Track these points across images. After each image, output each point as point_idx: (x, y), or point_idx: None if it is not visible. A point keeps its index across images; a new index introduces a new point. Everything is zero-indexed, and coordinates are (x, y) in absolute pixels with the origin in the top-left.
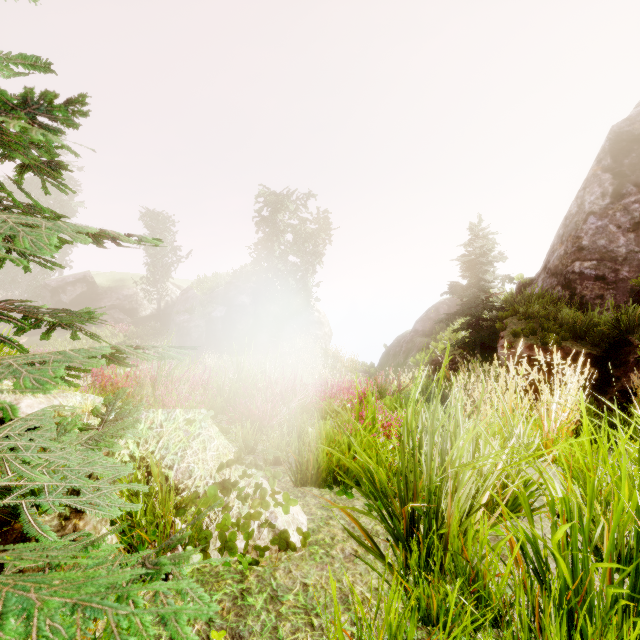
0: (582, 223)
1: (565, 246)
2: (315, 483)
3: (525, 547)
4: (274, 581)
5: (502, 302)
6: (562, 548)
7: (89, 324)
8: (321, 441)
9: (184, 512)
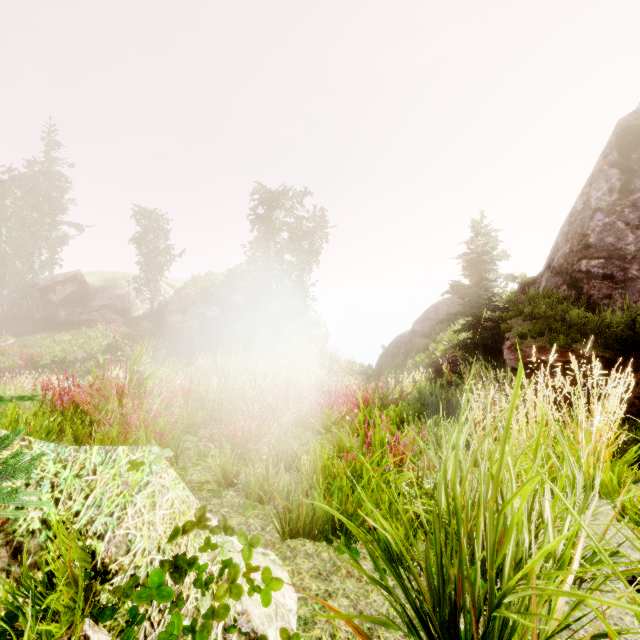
0: (588, 220)
1: (570, 244)
2: (309, 534)
3: None
4: None
5: (505, 302)
6: None
7: (79, 324)
8: (317, 473)
9: (111, 613)
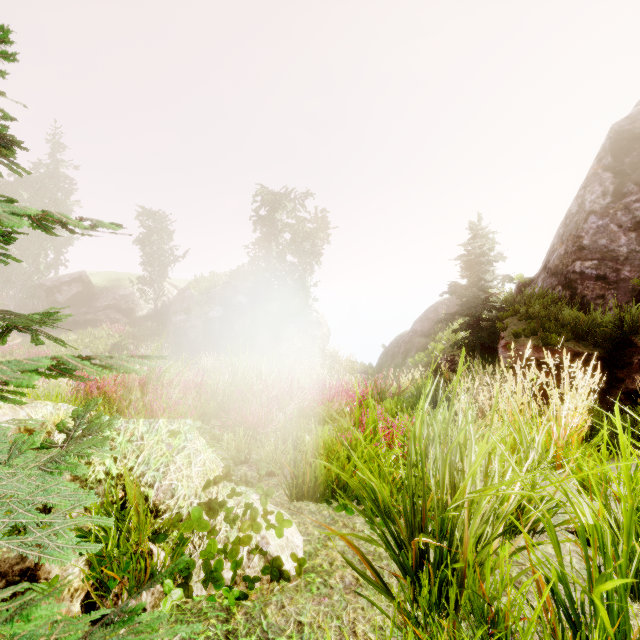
0: (583, 222)
1: (565, 245)
2: (312, 497)
3: (556, 588)
4: (264, 620)
5: (502, 302)
6: (593, 582)
7: (85, 324)
8: (319, 450)
9: (164, 538)
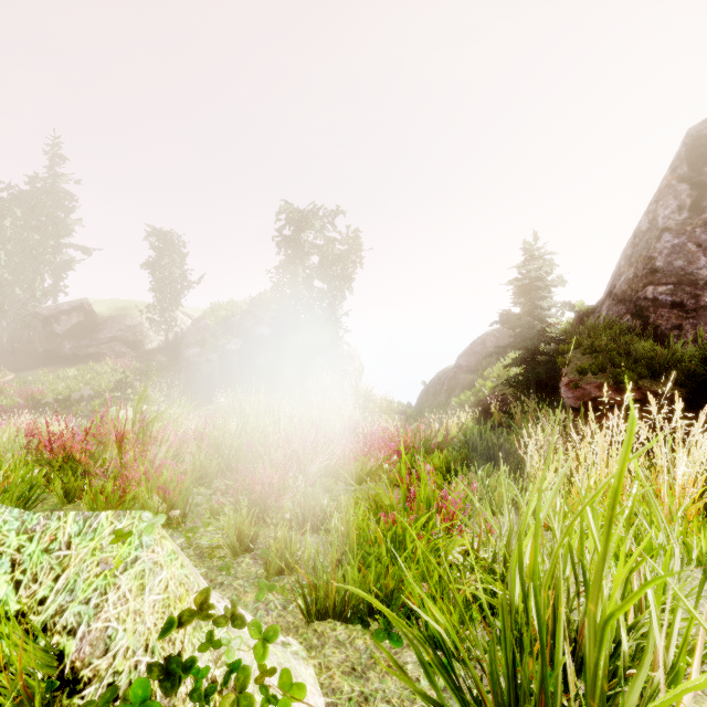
0: (655, 241)
1: (635, 268)
2: (340, 615)
3: None
4: None
5: (561, 333)
6: None
7: (86, 358)
8: (350, 537)
9: None
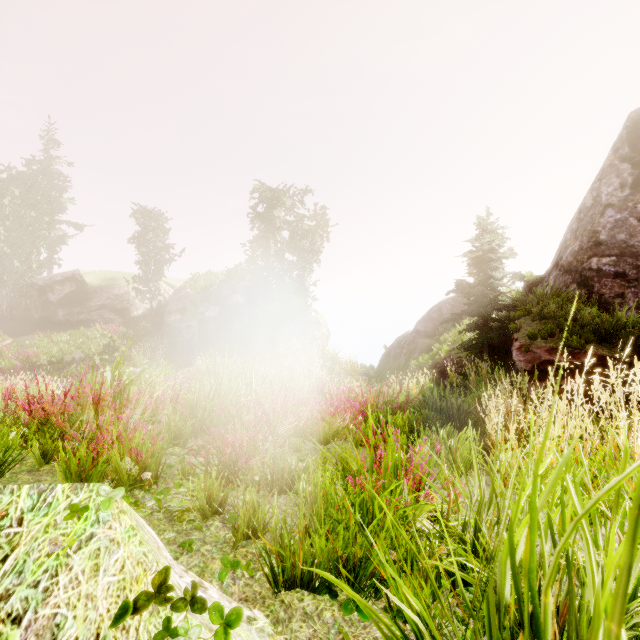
0: (599, 216)
1: (580, 241)
2: (308, 585)
3: None
4: None
5: (512, 301)
6: None
7: (78, 324)
8: (318, 501)
9: None
